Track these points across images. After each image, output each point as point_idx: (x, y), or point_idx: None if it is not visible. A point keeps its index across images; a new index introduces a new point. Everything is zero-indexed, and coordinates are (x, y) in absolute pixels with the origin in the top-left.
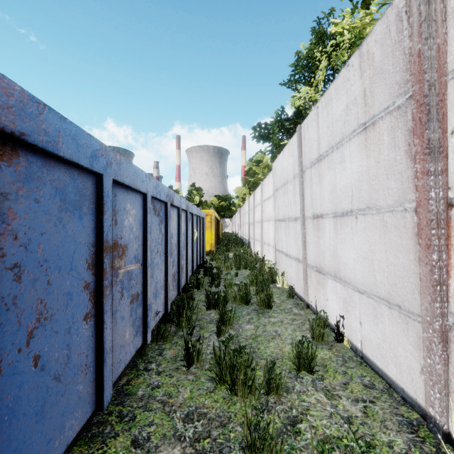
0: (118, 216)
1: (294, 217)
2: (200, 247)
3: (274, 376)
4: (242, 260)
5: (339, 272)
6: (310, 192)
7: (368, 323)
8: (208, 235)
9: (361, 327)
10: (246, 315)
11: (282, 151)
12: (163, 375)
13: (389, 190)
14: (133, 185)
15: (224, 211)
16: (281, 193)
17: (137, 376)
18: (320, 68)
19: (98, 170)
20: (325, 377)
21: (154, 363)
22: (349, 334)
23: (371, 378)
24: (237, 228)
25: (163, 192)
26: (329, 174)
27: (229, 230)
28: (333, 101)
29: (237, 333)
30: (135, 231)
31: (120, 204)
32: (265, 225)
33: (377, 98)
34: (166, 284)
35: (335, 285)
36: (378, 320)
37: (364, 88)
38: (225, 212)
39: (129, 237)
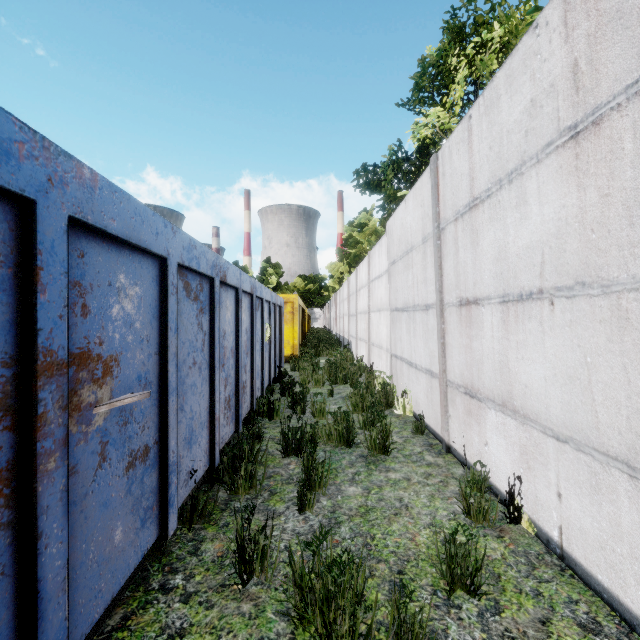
0: (91, 298)
1: (424, 304)
2: (275, 350)
3: (409, 617)
4: (339, 371)
5: (512, 399)
6: (454, 262)
7: (577, 499)
8: (288, 332)
9: (560, 502)
10: (348, 466)
11: (403, 201)
12: (194, 603)
13: (635, 247)
14: (132, 238)
15: (312, 297)
16: (402, 267)
17: (143, 605)
18: (457, 81)
19: (19, 189)
20: (503, 604)
21: (182, 573)
22: (532, 510)
23: (589, 606)
24: (332, 321)
25: (205, 259)
26: (492, 228)
27: (319, 325)
28: (503, 100)
29: (333, 503)
30: (139, 328)
31: (99, 274)
32: (374, 318)
33: (606, 70)
34: (212, 417)
35: (504, 421)
36: (602, 497)
37: (573, 59)
38: (313, 299)
39: (124, 339)
